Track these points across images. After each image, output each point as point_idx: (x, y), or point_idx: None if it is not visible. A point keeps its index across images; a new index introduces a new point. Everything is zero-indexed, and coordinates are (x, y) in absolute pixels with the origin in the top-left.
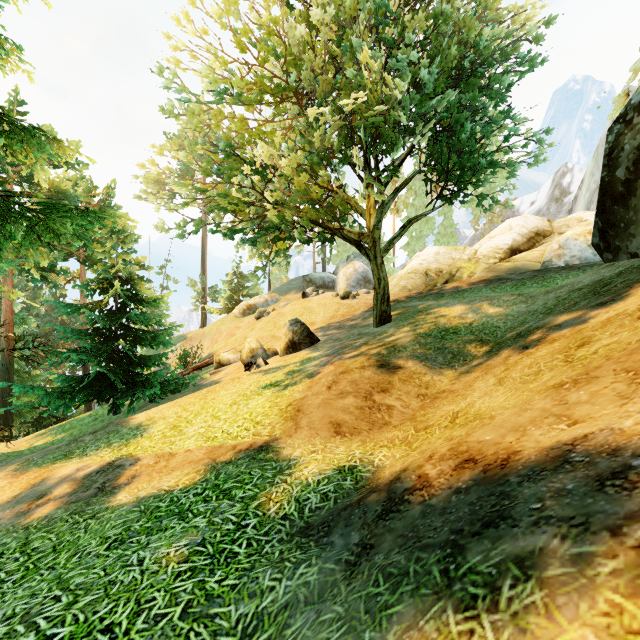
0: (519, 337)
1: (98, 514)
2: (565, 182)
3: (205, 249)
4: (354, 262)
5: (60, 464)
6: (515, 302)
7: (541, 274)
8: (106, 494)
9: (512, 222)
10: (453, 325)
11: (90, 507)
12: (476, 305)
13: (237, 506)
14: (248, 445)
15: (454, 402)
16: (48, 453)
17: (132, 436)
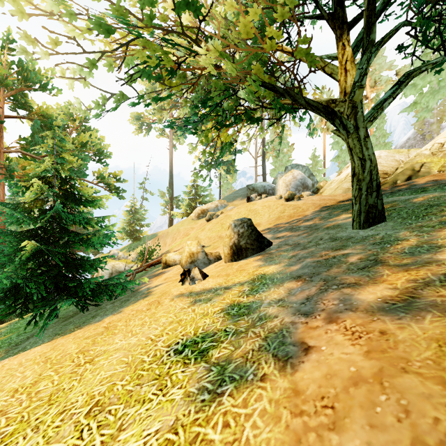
0: None
1: None
2: None
3: (172, 168)
4: (293, 170)
5: None
6: None
7: None
8: None
9: None
10: None
11: None
12: None
13: None
14: None
15: None
16: None
17: None
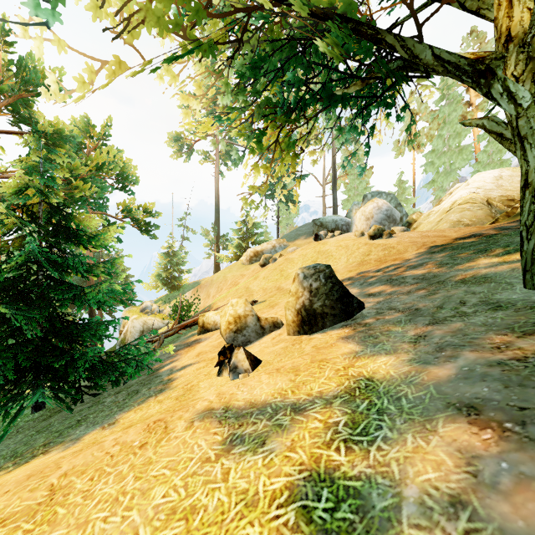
0: None
1: None
2: None
3: (218, 200)
4: (375, 199)
5: None
6: None
7: None
8: None
9: None
10: None
11: None
12: None
13: None
14: None
15: None
16: None
17: None
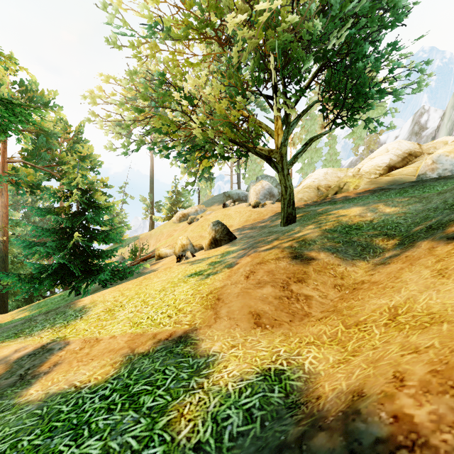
0: (432, 230)
1: (1, 413)
2: (423, 120)
3: (152, 174)
4: (262, 181)
5: (6, 343)
6: (409, 202)
7: (419, 184)
8: (22, 384)
9: (388, 146)
10: (355, 222)
11: (0, 401)
12: (372, 206)
13: (141, 423)
14: (168, 334)
15: (384, 295)
16: (5, 331)
17: (73, 318)
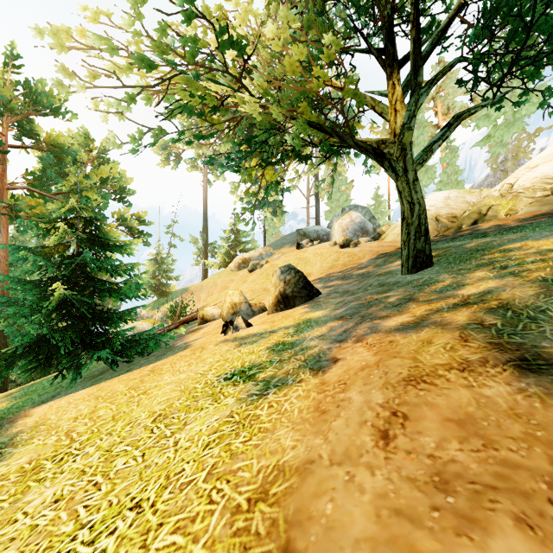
0: None
1: None
2: None
3: (206, 208)
4: (350, 212)
5: None
6: None
7: None
8: None
9: None
10: None
11: None
12: None
13: None
14: None
15: None
16: None
17: None
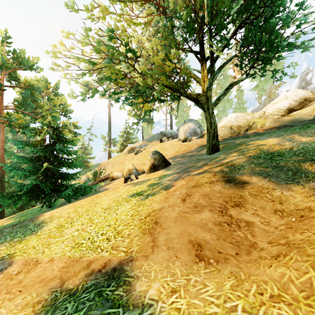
0: None
1: None
2: (308, 77)
3: (110, 119)
4: (188, 123)
5: None
6: None
7: None
8: None
9: (287, 94)
10: (276, 150)
11: None
12: (287, 137)
13: None
14: (102, 264)
15: None
16: None
17: (30, 232)
